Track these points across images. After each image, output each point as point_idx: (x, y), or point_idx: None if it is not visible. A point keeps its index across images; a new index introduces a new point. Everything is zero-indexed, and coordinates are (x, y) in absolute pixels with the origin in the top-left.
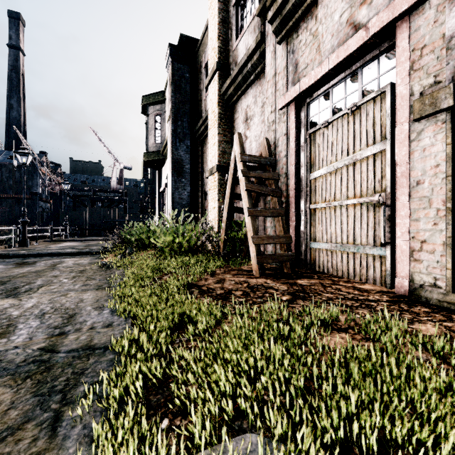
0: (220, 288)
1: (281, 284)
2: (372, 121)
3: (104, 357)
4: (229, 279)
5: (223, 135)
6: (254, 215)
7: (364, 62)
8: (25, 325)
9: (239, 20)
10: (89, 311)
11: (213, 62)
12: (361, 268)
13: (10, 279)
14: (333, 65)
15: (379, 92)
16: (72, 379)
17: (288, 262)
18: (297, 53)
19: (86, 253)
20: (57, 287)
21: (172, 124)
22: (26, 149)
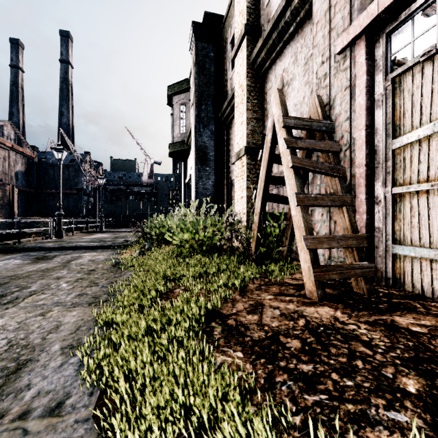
0: (258, 325)
1: (367, 325)
2: None
3: None
4: (271, 305)
5: (252, 111)
6: (305, 203)
7: None
8: None
9: None
10: (51, 354)
11: (241, 27)
12: None
13: (9, 281)
14: None
15: None
16: None
17: (362, 278)
18: None
19: (108, 247)
20: (46, 297)
21: (195, 108)
22: (61, 145)
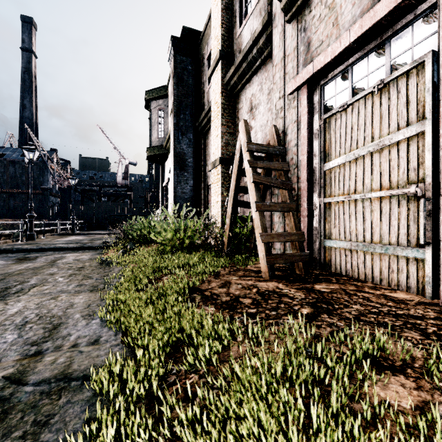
0: (226, 293)
1: (296, 289)
2: (405, 99)
3: (80, 395)
4: (236, 282)
5: (226, 126)
6: (262, 209)
7: (394, 31)
8: None
9: (243, 6)
10: (76, 319)
11: (216, 51)
12: (390, 272)
13: (4, 277)
14: (355, 36)
15: (415, 63)
16: (30, 434)
17: (301, 263)
18: (310, 30)
19: (88, 248)
20: (49, 288)
21: (174, 117)
22: (33, 145)
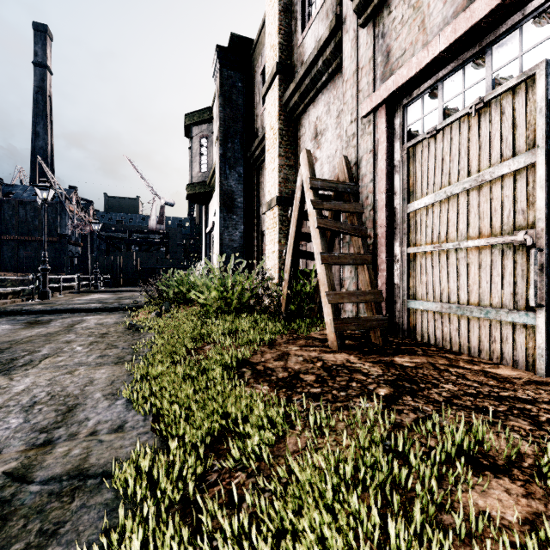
0: (283, 368)
1: (371, 363)
2: (511, 122)
3: (98, 497)
4: (296, 354)
5: (285, 157)
6: (329, 262)
7: (496, 35)
8: (1, 425)
9: (306, 7)
10: (96, 400)
11: (272, 63)
12: (491, 341)
13: (10, 346)
14: (446, 43)
15: (524, 76)
16: (34, 547)
17: (378, 329)
18: (389, 36)
19: (114, 309)
20: (65, 359)
21: (220, 146)
22: (47, 182)
